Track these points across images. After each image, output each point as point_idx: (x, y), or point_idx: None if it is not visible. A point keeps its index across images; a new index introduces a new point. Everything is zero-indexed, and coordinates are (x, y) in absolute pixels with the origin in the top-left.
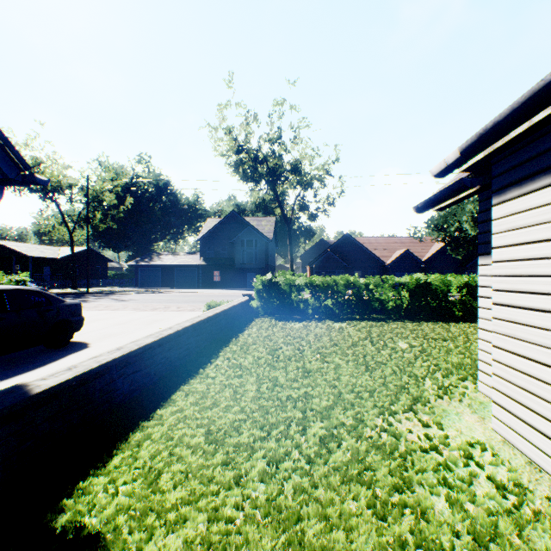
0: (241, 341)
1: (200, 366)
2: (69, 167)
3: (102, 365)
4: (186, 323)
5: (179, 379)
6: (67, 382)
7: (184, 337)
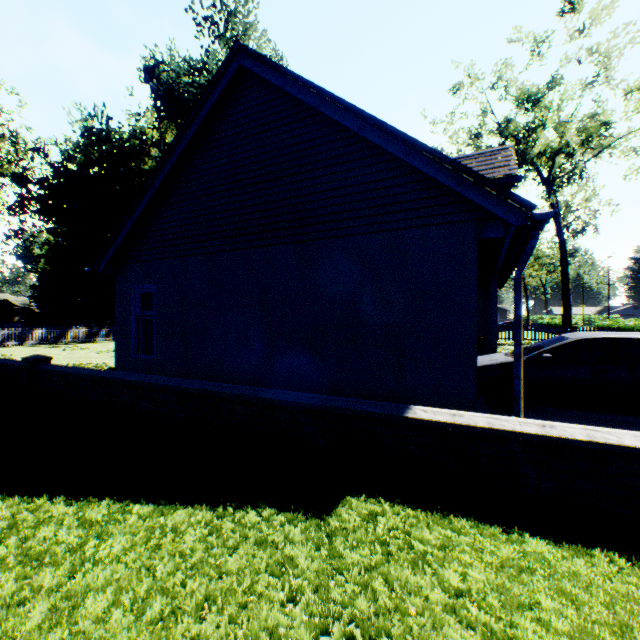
0: None
1: None
2: None
3: (489, 428)
4: None
5: None
6: (438, 423)
7: None
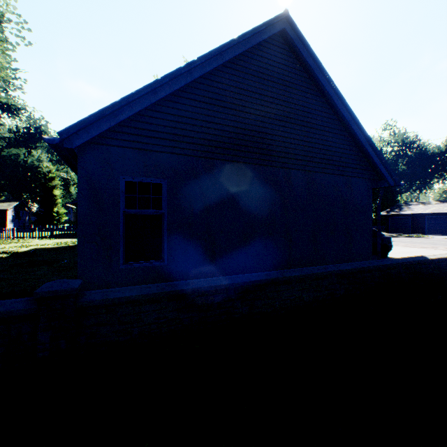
0: None
1: None
2: None
3: (443, 257)
4: None
5: None
6: (435, 259)
7: None
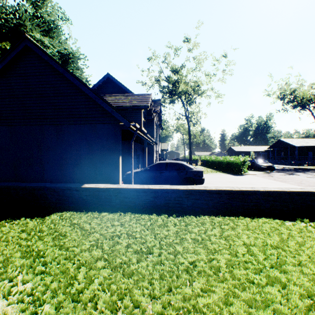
0: (238, 220)
1: (168, 214)
2: (312, 85)
3: (104, 188)
4: (180, 187)
5: (142, 211)
6: (91, 188)
7: (174, 194)
